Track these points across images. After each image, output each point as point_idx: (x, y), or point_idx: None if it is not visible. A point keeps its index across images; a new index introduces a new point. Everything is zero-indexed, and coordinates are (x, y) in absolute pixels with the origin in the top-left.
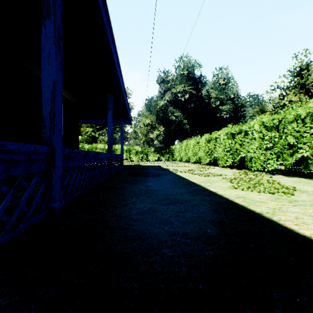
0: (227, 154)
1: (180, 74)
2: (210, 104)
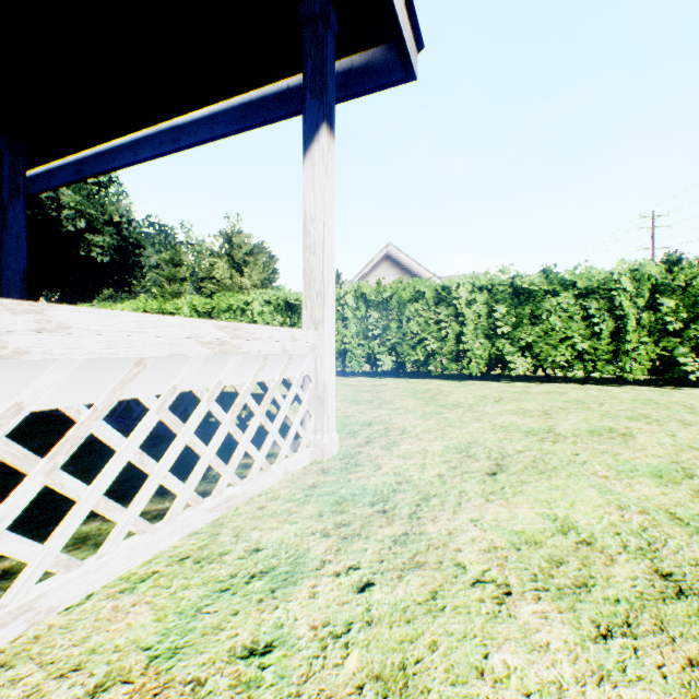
0: None
1: None
2: (60, 222)
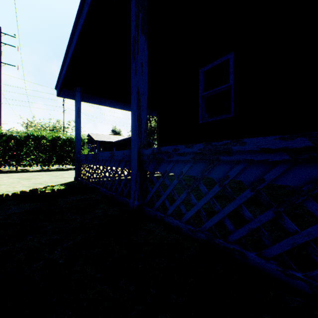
0: None
1: None
2: None
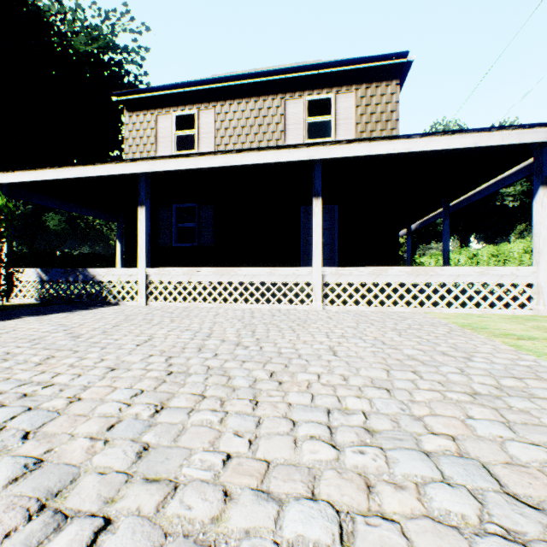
0: None
1: None
2: None
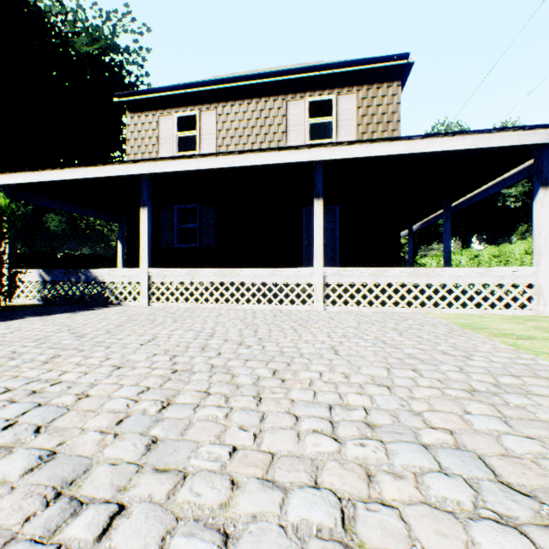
0: None
1: None
2: None
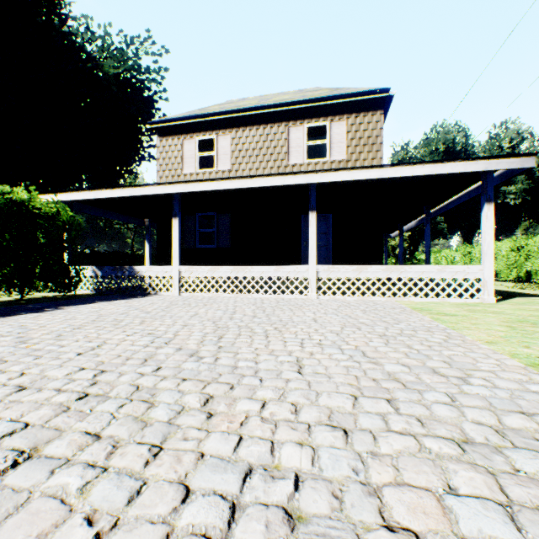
0: (509, 268)
1: (431, 150)
2: None
